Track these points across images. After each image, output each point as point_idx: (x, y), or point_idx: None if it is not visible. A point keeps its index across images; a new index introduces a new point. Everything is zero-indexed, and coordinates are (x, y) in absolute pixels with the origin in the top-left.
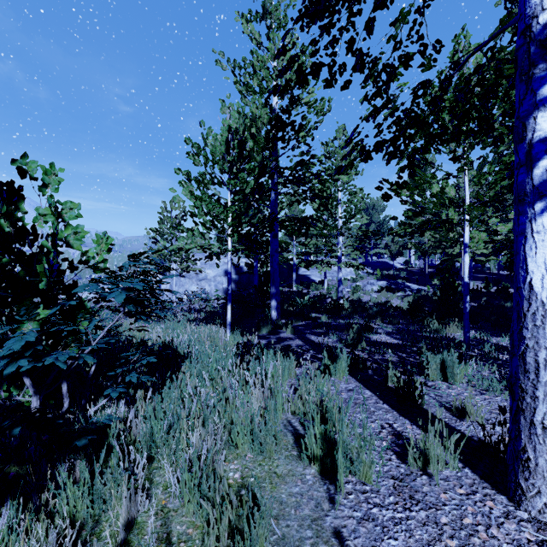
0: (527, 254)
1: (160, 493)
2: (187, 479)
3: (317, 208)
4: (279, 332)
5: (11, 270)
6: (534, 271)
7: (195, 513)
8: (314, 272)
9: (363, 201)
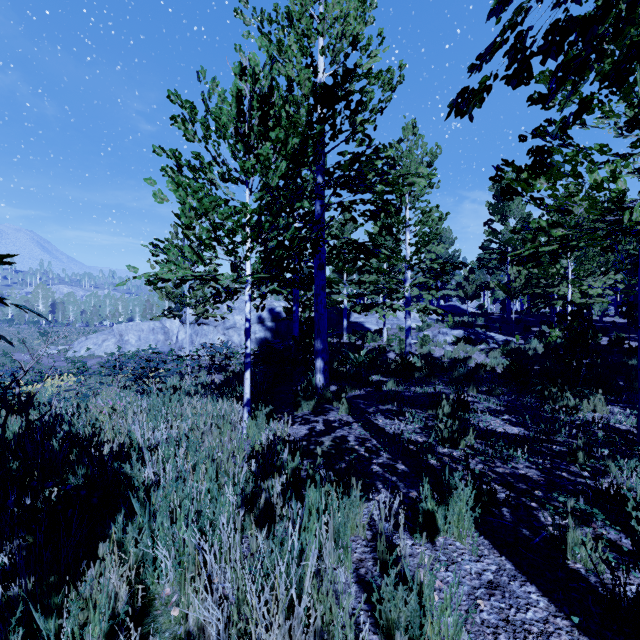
0: None
1: None
2: None
3: (378, 232)
4: (327, 411)
5: None
6: None
7: None
8: (370, 318)
9: (441, 222)
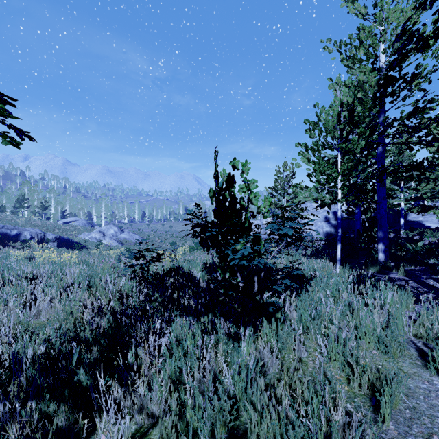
0: None
1: (312, 351)
2: (333, 345)
3: (435, 150)
4: (388, 273)
5: None
6: None
7: (339, 368)
8: (429, 217)
9: None
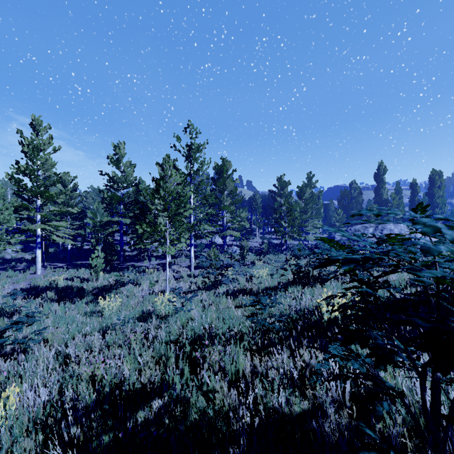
0: (36, 252)
1: None
2: None
3: None
4: None
5: None
6: (37, 254)
7: None
8: None
9: None
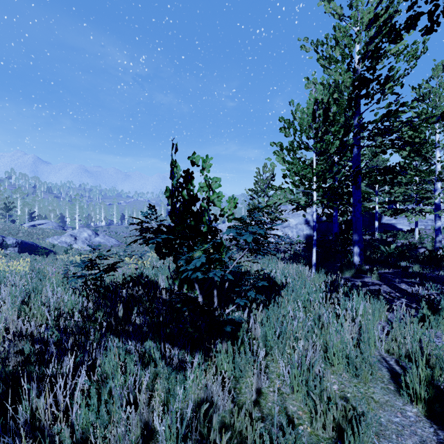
0: None
1: (274, 378)
2: (296, 374)
3: (406, 155)
4: (362, 277)
5: (186, 220)
6: None
7: (303, 401)
8: (401, 220)
9: None
